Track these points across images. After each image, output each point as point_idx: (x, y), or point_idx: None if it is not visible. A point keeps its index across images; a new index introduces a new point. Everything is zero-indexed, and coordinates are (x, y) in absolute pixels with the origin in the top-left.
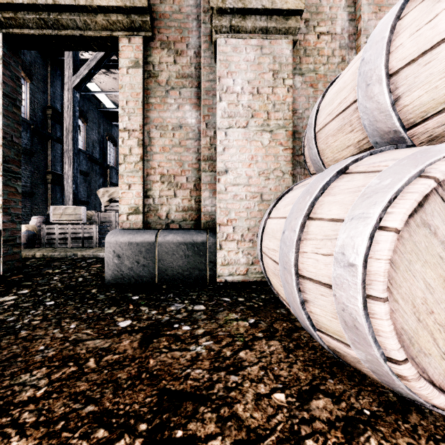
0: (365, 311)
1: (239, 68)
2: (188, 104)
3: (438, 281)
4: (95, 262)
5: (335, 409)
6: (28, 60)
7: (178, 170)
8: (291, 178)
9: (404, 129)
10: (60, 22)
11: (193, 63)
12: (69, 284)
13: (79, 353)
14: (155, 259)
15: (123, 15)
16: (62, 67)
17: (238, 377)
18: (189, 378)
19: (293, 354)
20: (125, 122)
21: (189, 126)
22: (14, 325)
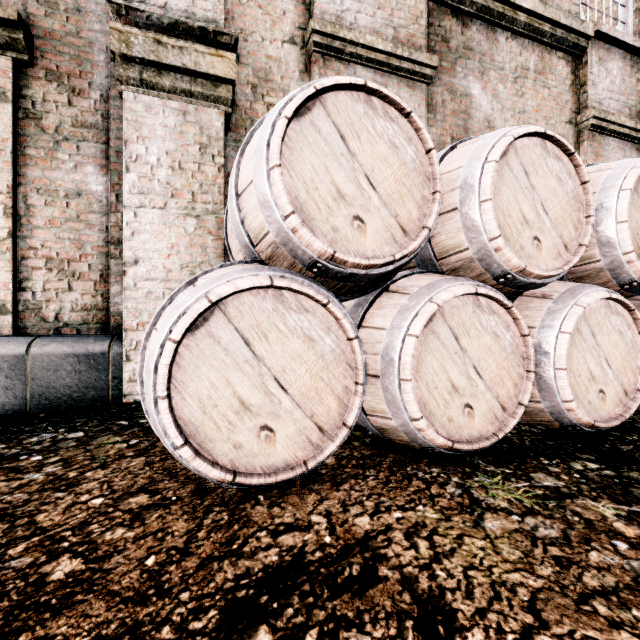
0: (156, 409)
1: (155, 134)
2: (92, 165)
3: (222, 380)
4: None
5: (146, 501)
6: None
7: (75, 254)
8: None
9: (253, 246)
10: None
11: (100, 110)
12: None
13: None
14: (26, 377)
15: None
16: None
17: (64, 493)
18: (0, 503)
19: (150, 466)
20: None
21: (93, 195)
22: None
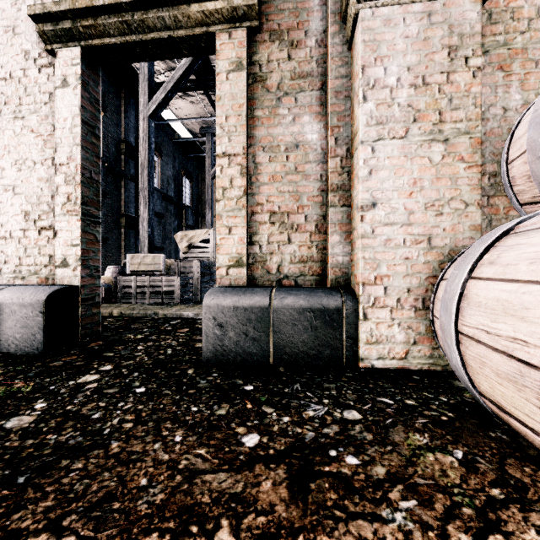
0: None
1: (394, 49)
2: (308, 114)
3: None
4: (180, 325)
5: None
6: (102, 90)
7: (293, 206)
8: (479, 211)
9: None
10: (146, 23)
11: (314, 56)
12: (158, 358)
13: (201, 503)
14: (269, 330)
15: (223, 2)
16: (136, 95)
17: None
18: None
19: None
20: (224, 145)
21: (309, 145)
22: (101, 427)
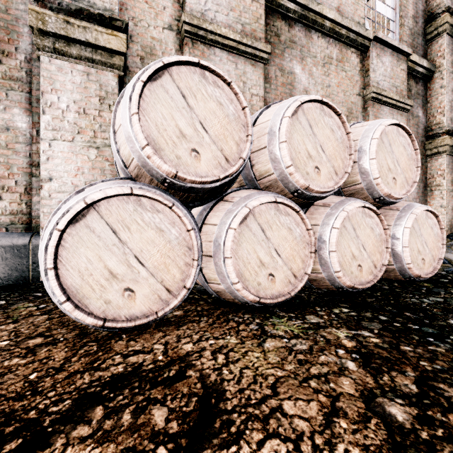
0: (46, 277)
1: (65, 87)
2: (18, 108)
3: (96, 257)
4: None
5: (40, 341)
6: None
7: (4, 173)
8: None
9: (126, 168)
10: None
11: (24, 68)
12: None
13: None
14: None
15: None
16: None
17: None
18: None
19: (50, 321)
20: None
21: (19, 130)
22: None
